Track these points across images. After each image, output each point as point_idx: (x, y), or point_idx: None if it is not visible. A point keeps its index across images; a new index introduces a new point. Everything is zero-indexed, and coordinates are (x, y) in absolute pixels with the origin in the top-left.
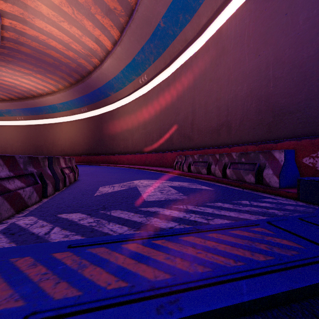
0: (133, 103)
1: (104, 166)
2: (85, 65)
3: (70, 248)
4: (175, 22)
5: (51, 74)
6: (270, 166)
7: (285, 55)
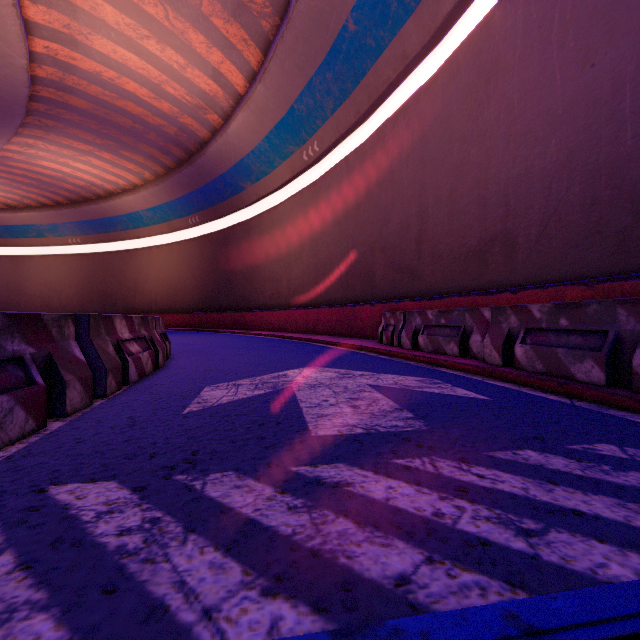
0: (290, 204)
1: (231, 333)
2: (195, 129)
3: None
4: (380, 17)
5: (129, 150)
6: None
7: None
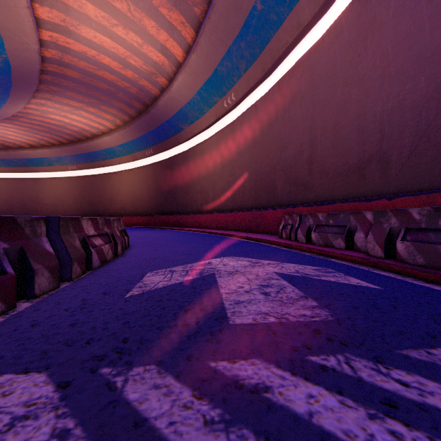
0: (215, 139)
1: (174, 230)
2: (149, 88)
3: None
4: None
5: (106, 105)
6: None
7: None
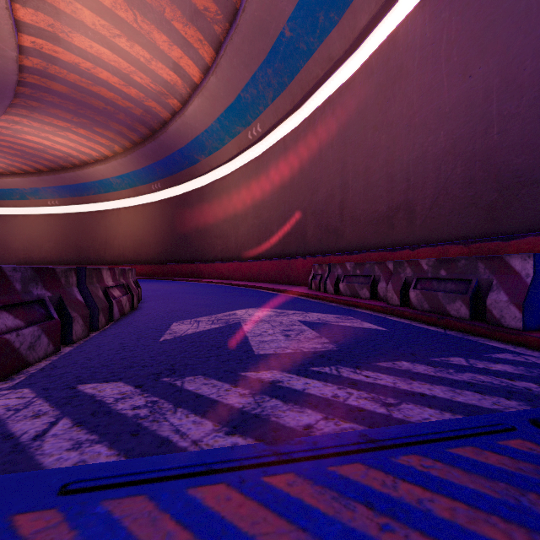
0: (237, 174)
1: (188, 281)
2: (158, 111)
3: (63, 496)
4: (310, 27)
5: (102, 127)
6: (503, 286)
7: (525, 71)
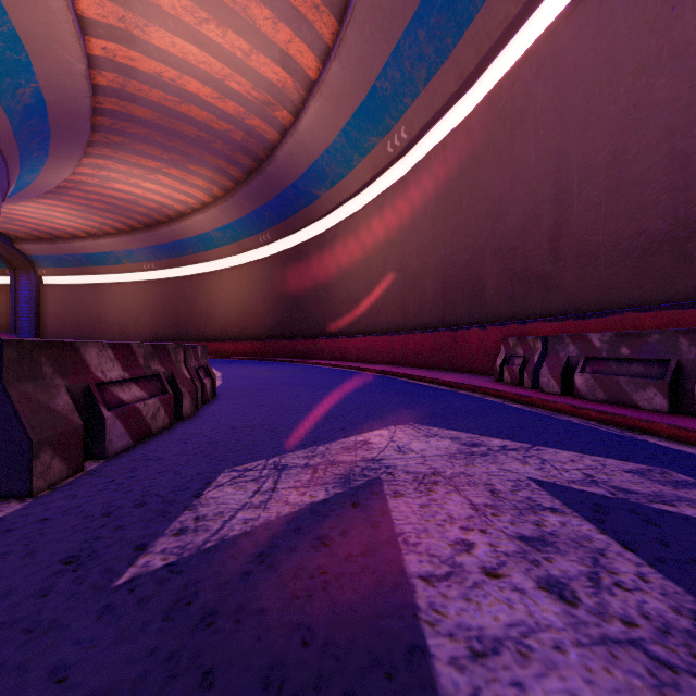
0: (371, 209)
1: (303, 364)
2: (263, 131)
3: None
4: None
5: (196, 163)
6: None
7: None
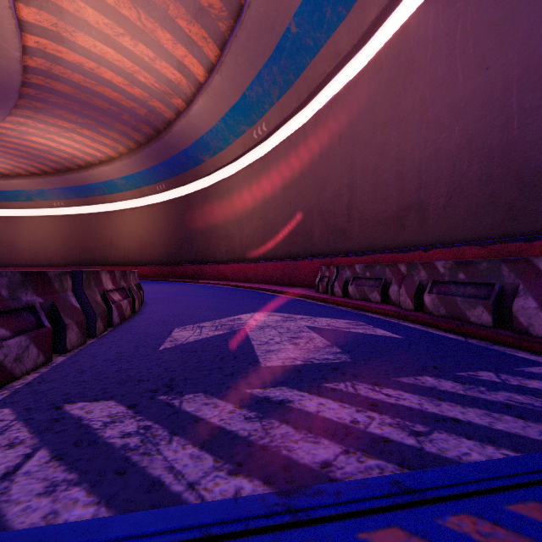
0: (242, 174)
1: (193, 283)
2: (162, 111)
3: None
4: (317, 22)
5: (106, 128)
6: (531, 291)
7: None
